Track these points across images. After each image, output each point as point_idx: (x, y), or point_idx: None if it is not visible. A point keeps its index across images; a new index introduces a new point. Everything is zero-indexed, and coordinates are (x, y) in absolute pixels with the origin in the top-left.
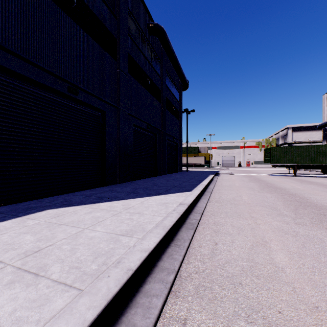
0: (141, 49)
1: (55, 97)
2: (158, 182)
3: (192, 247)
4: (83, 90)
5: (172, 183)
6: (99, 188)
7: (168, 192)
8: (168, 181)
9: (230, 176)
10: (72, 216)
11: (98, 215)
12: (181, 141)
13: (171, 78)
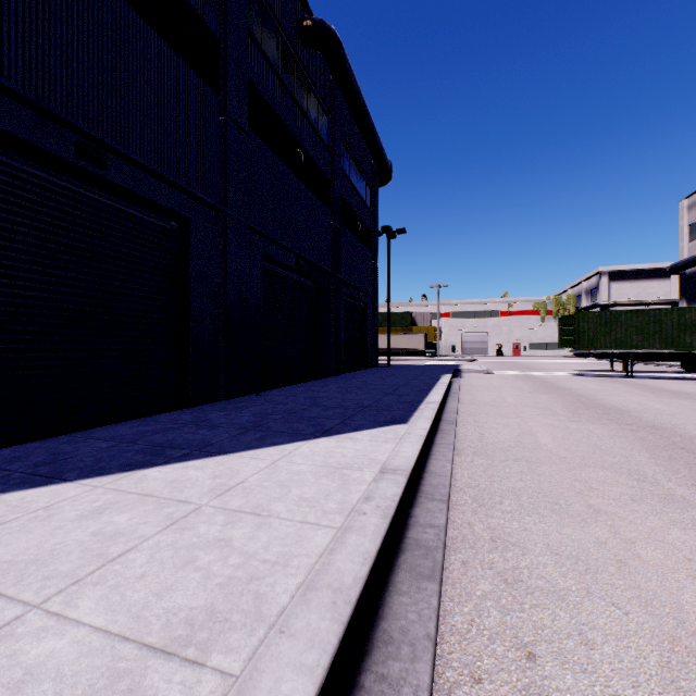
0: (282, 76)
1: (41, 170)
2: (322, 394)
3: (447, 684)
4: (123, 158)
5: (358, 397)
6: (168, 415)
7: (347, 426)
8: (348, 393)
9: (487, 376)
10: (27, 534)
11: (119, 524)
12: (376, 298)
13: (354, 155)
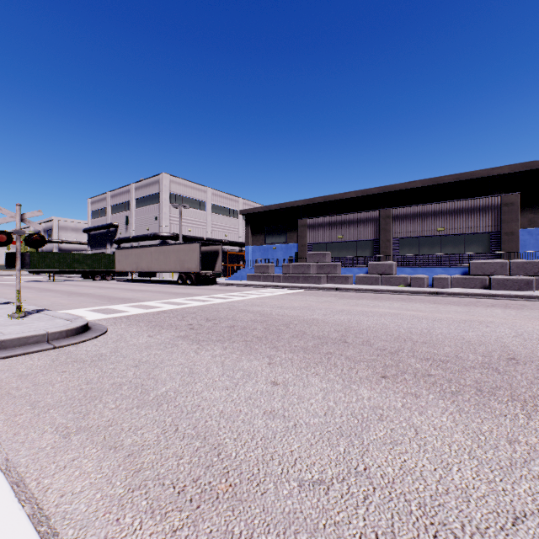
0: None
1: None
2: None
3: None
4: None
5: None
6: None
7: None
8: None
9: None
10: None
11: None
12: None
13: None
